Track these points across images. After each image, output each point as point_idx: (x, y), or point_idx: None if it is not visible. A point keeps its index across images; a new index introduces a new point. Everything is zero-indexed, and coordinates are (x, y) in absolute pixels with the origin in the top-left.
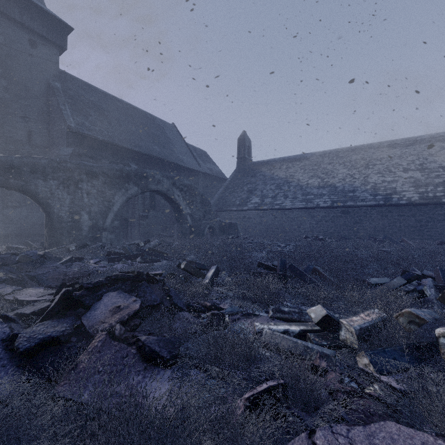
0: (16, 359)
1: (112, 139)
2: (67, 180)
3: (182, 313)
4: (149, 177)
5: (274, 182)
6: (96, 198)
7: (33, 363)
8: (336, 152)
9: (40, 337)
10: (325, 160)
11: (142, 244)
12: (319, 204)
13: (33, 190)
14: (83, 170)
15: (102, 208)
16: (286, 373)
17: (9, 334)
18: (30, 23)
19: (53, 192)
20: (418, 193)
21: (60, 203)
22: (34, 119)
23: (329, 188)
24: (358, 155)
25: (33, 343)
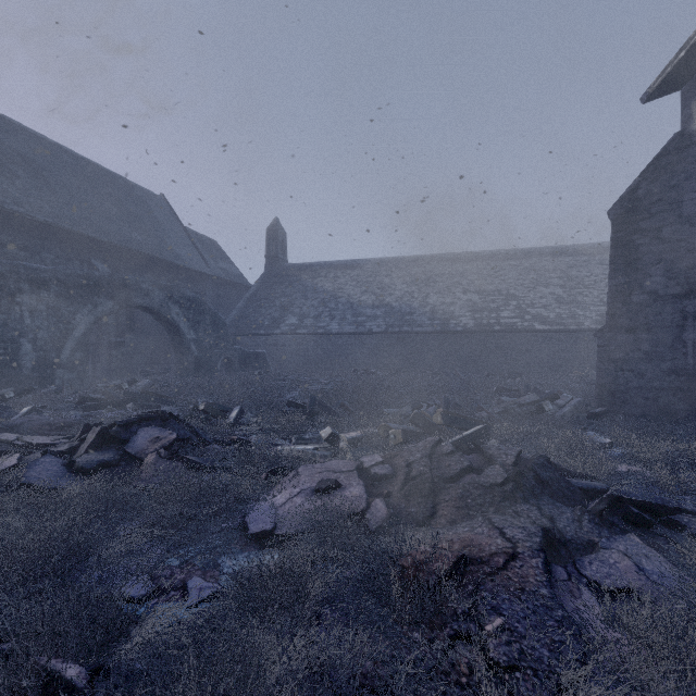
0: (80, 477)
1: (60, 220)
2: None
3: (211, 445)
4: (132, 287)
5: (317, 296)
6: (46, 318)
7: (99, 477)
8: (395, 261)
9: (97, 461)
10: (382, 271)
11: (127, 386)
12: (372, 329)
13: None
14: (24, 275)
15: (55, 334)
16: (292, 457)
17: (63, 462)
18: None
19: None
20: (474, 319)
21: None
22: None
23: (384, 309)
24: (419, 268)
25: (95, 464)
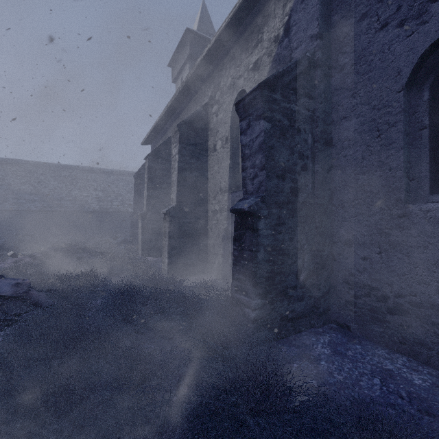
0: None
1: None
2: None
3: None
4: None
5: None
6: None
7: None
8: (49, 165)
9: None
10: (39, 171)
11: None
12: (31, 208)
13: None
14: None
15: None
16: None
17: None
18: None
19: None
20: (99, 205)
21: None
22: None
23: (40, 196)
24: (67, 172)
25: None
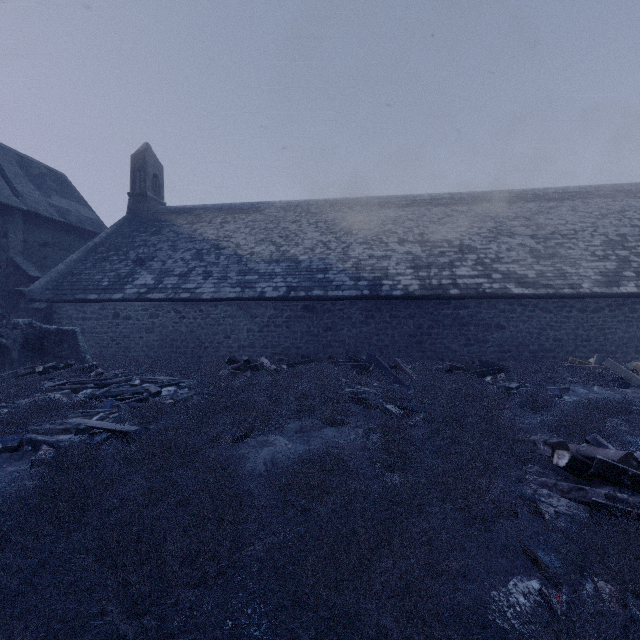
0: None
1: None
2: None
3: None
4: None
5: (192, 246)
6: None
7: None
8: (307, 205)
9: None
10: (289, 216)
11: None
12: (265, 292)
13: None
14: None
15: None
16: None
17: None
18: None
19: None
20: (418, 279)
21: None
22: None
23: (286, 263)
24: (338, 213)
25: None
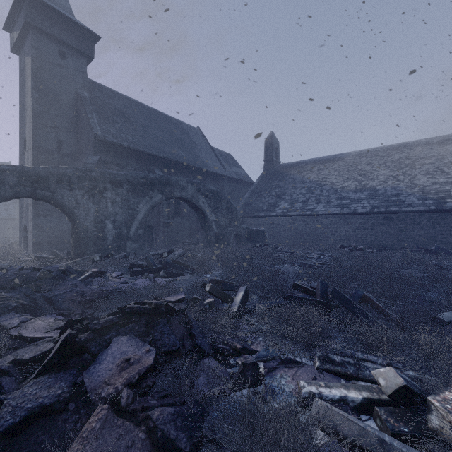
0: None
1: (137, 145)
2: (92, 189)
3: (206, 360)
4: (174, 184)
5: (304, 186)
6: (121, 207)
7: (14, 449)
8: (375, 151)
9: (29, 406)
10: (363, 161)
11: (166, 254)
12: (357, 210)
13: (59, 200)
14: (108, 178)
15: (126, 217)
16: None
17: None
18: (60, 34)
19: (78, 202)
20: None
21: (85, 212)
22: (63, 128)
23: (368, 192)
24: (402, 154)
25: (18, 417)
